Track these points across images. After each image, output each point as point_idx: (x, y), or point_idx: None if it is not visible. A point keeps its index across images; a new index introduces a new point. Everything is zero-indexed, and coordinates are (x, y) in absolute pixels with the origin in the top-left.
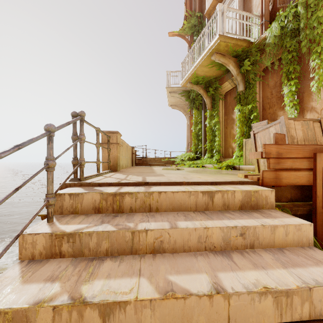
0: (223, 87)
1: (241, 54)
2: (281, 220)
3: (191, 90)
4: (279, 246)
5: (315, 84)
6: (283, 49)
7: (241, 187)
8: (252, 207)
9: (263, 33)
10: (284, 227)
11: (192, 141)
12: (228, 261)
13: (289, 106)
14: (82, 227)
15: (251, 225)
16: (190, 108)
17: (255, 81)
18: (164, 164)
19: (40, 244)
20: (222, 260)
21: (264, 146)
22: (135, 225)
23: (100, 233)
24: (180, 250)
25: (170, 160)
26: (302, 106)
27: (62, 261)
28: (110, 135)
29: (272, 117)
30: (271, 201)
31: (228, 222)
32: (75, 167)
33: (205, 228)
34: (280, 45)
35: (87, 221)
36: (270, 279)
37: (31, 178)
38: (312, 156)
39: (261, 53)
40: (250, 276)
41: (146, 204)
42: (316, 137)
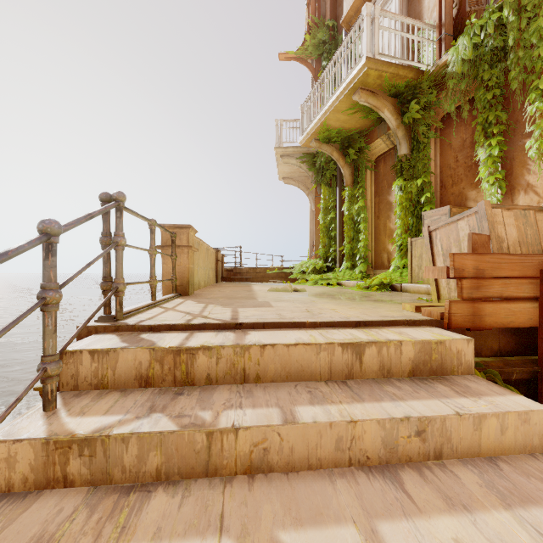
0: (373, 148)
1: (404, 91)
2: (490, 401)
3: (318, 153)
4: (489, 453)
5: (534, 145)
6: (477, 83)
7: (412, 333)
8: (433, 371)
9: (441, 56)
10: (499, 418)
11: (319, 239)
12: (395, 492)
13: (489, 183)
14: (109, 424)
15: (437, 414)
16: (315, 183)
17: (427, 137)
18: (271, 280)
19: (24, 460)
20: (383, 488)
21: (453, 256)
22: (215, 417)
23: (144, 436)
24: (301, 465)
25: (282, 272)
26: (510, 183)
27: (68, 496)
28: (177, 231)
29: (458, 201)
30: (468, 359)
31: (393, 407)
32: (106, 297)
33: (350, 423)
34: (472, 76)
35: (122, 406)
36: (483, 539)
37: (3, 332)
38: (538, 275)
39: (438, 90)
40: (441, 530)
41: (237, 369)
42: (541, 238)
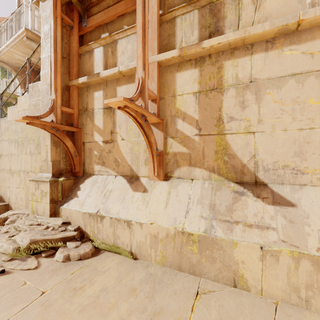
0: None
1: None
2: None
3: None
4: None
5: None
6: None
7: None
8: None
9: None
10: None
11: None
12: None
13: None
14: None
15: None
16: None
17: None
18: None
19: None
20: None
21: None
22: None
23: None
24: None
25: None
26: None
27: None
28: None
29: None
30: None
31: None
32: None
33: None
34: None
35: None
36: None
37: None
38: None
39: None
40: None
41: None
42: None
